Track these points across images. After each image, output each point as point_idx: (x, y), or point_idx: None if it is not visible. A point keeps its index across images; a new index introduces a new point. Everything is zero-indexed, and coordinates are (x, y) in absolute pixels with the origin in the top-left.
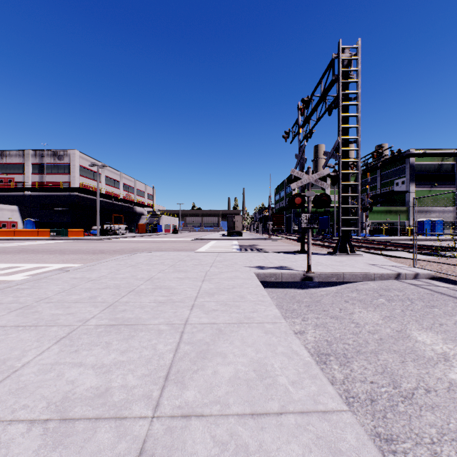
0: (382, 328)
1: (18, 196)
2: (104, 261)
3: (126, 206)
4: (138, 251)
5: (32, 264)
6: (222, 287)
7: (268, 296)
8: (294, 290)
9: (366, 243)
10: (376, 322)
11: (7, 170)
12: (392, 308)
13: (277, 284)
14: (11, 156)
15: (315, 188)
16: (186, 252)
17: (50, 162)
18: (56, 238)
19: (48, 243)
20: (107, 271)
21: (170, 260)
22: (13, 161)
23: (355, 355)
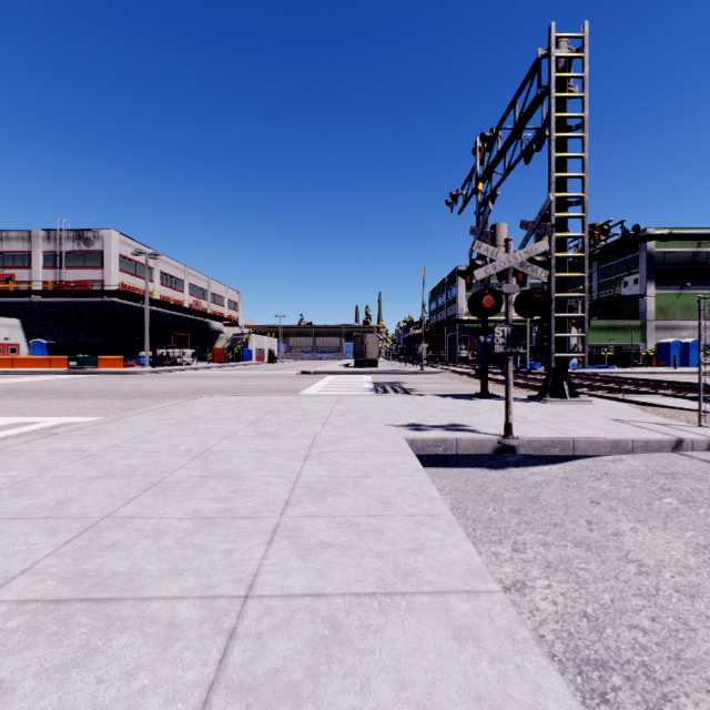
0: (705, 581)
1: (21, 303)
2: (133, 414)
3: (194, 320)
4: (205, 393)
5: (11, 418)
6: (343, 474)
7: (443, 501)
8: (481, 473)
9: (584, 380)
10: (683, 561)
11: (4, 262)
12: (704, 524)
13: (446, 458)
14: (9, 240)
15: None
16: (284, 395)
17: (72, 249)
18: (78, 370)
19: (62, 378)
20: (127, 435)
21: (251, 412)
22: (14, 248)
23: (677, 674)
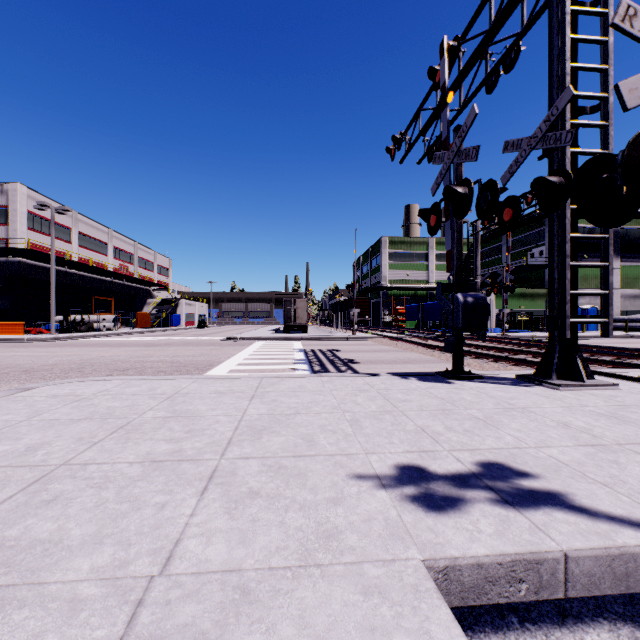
0: None
1: None
2: None
3: (119, 284)
4: (83, 371)
5: None
6: None
7: None
8: None
9: (527, 346)
10: None
11: None
12: None
13: None
14: None
15: (414, 260)
16: (179, 379)
17: None
18: None
19: None
20: None
21: (80, 431)
22: None
23: None
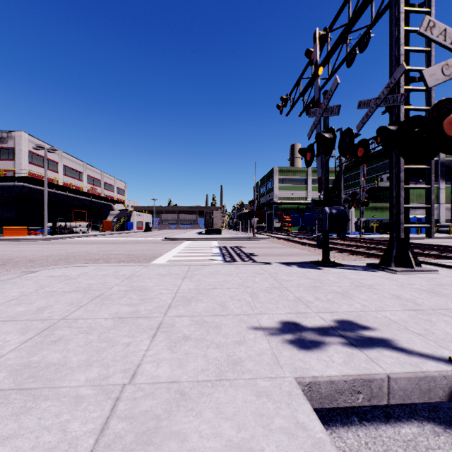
0: None
1: None
2: None
3: (90, 201)
4: (68, 260)
5: None
6: None
7: None
8: (446, 449)
9: (376, 244)
10: None
11: None
12: None
13: None
14: None
15: (297, 183)
16: (134, 265)
17: None
18: None
19: None
20: None
21: (71, 298)
22: None
23: None
